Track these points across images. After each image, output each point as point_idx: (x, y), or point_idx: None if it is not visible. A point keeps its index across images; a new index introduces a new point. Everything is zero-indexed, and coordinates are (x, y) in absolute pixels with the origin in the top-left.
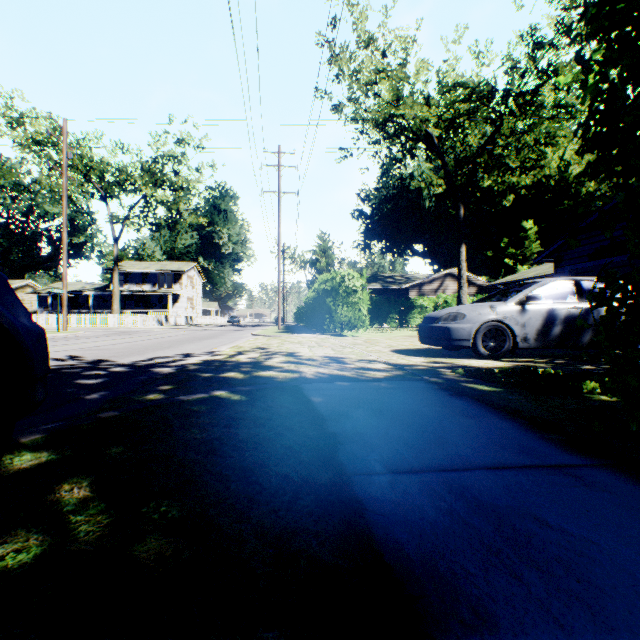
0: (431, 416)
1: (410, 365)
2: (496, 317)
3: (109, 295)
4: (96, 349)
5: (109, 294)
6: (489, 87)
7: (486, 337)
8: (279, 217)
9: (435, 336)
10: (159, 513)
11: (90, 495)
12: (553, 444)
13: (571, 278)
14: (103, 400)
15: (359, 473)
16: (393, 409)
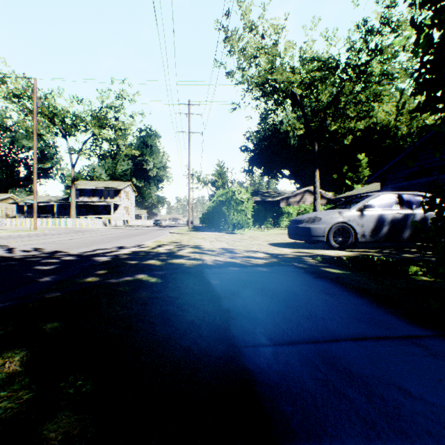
0: (301, 294)
1: (282, 254)
2: (343, 220)
3: (68, 205)
4: (55, 243)
5: (68, 204)
6: (335, 61)
7: (336, 234)
8: (189, 150)
9: (299, 233)
10: (75, 387)
11: (18, 370)
12: (398, 317)
13: (395, 192)
14: (52, 282)
15: (248, 345)
16: (272, 289)
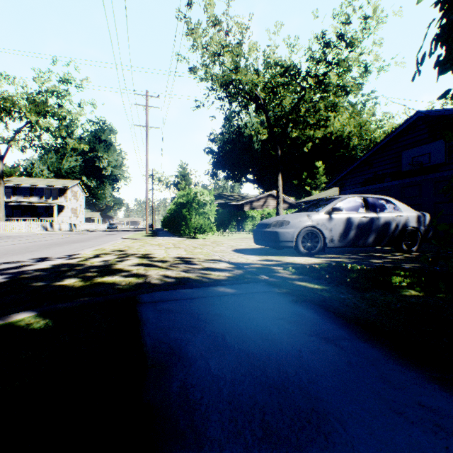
0: (285, 342)
1: (249, 263)
2: (312, 223)
3: None
4: None
5: None
6: (297, 68)
7: (305, 239)
8: (146, 146)
9: (267, 238)
10: None
11: None
12: None
13: (361, 195)
14: None
15: None
16: (238, 332)
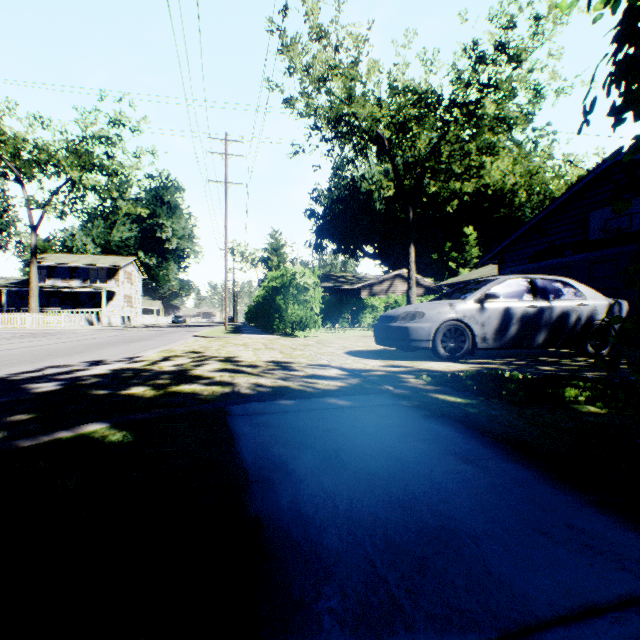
0: (413, 461)
1: (367, 370)
2: (456, 316)
3: (28, 291)
4: None
5: (28, 290)
6: (436, 95)
7: (446, 337)
8: (226, 209)
9: (393, 336)
10: None
11: None
12: (621, 519)
13: (526, 276)
14: None
15: None
16: (356, 449)
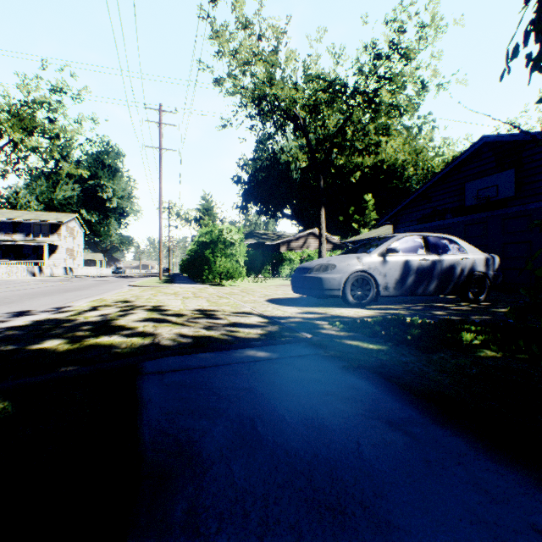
0: (337, 431)
1: (286, 317)
2: (363, 267)
3: None
4: None
5: None
6: (343, 83)
7: (354, 286)
8: (161, 172)
9: (308, 286)
10: None
11: None
12: None
13: (420, 234)
14: None
15: None
16: (274, 415)
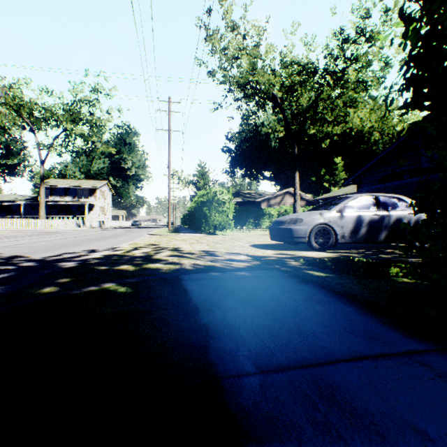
0: (288, 303)
1: (265, 256)
2: (324, 221)
3: (37, 204)
4: (17, 246)
5: (37, 203)
6: (314, 66)
7: (317, 235)
8: (169, 148)
9: (282, 235)
10: None
11: None
12: (392, 328)
13: (372, 194)
14: None
15: (229, 375)
16: (256, 297)
